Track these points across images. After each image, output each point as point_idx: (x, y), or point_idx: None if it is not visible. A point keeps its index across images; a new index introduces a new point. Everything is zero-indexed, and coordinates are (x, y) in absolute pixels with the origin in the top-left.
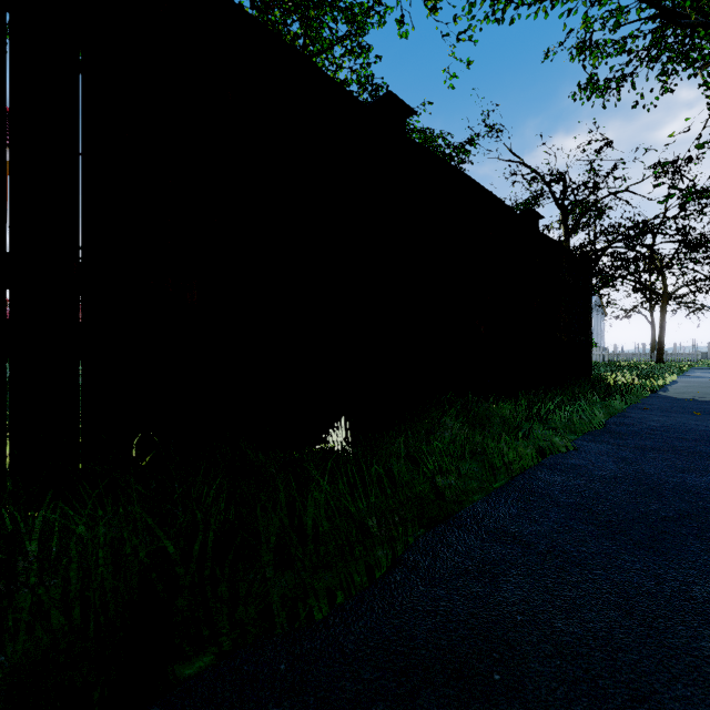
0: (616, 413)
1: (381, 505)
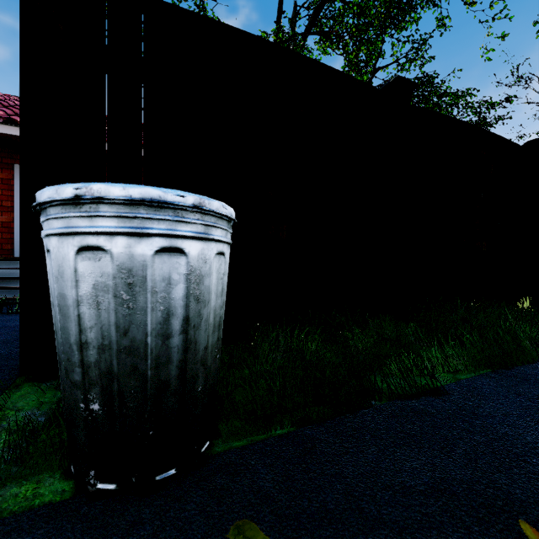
0: None
1: None
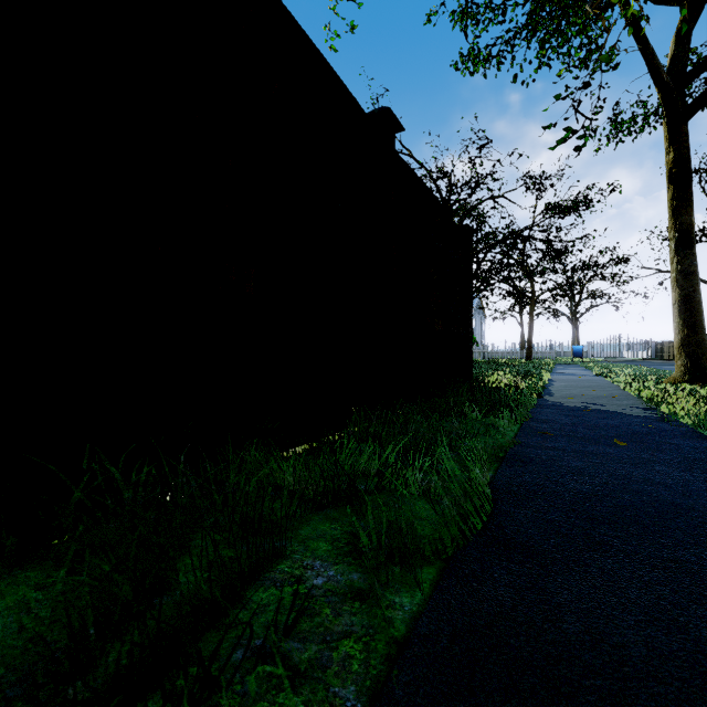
0: (507, 449)
1: None
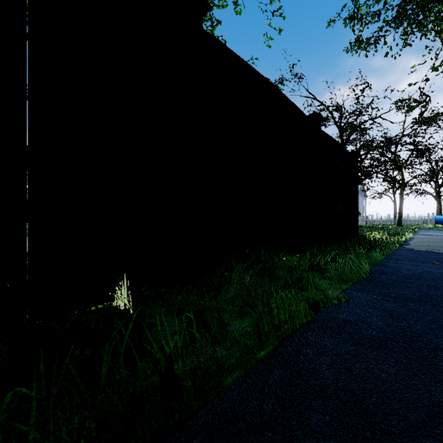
0: (377, 262)
1: (43, 441)
